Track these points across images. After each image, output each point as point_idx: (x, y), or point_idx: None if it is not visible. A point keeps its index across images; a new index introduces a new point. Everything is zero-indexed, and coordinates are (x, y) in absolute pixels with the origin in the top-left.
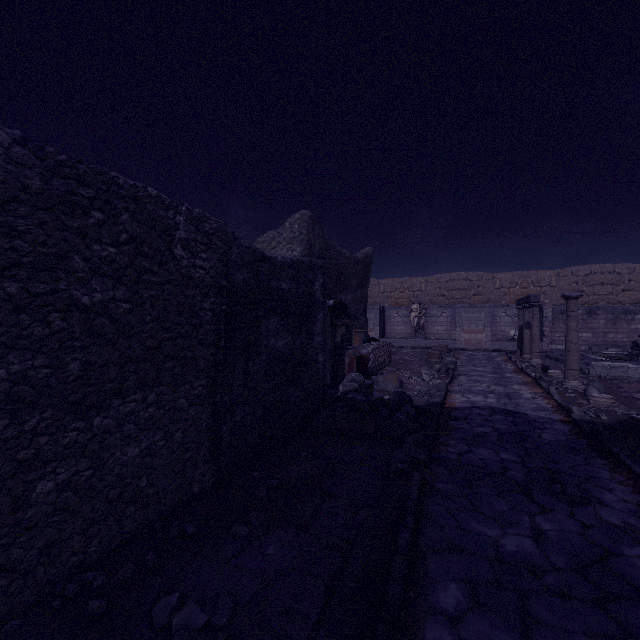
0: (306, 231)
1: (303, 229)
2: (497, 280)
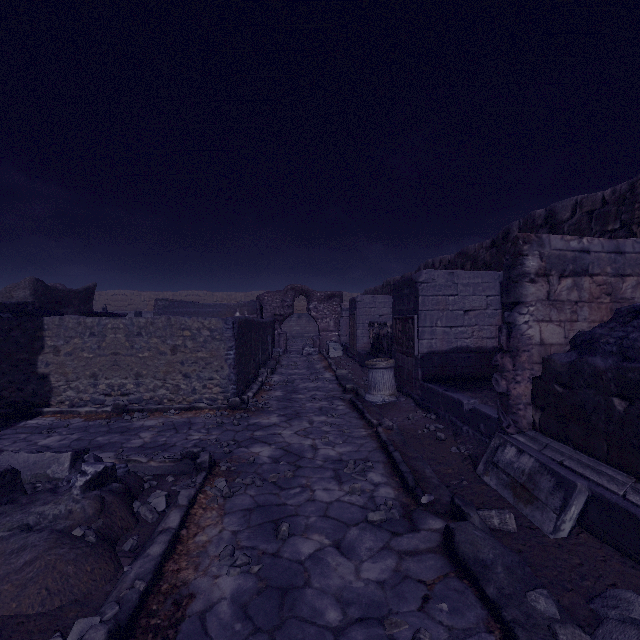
0: (33, 285)
1: (31, 284)
2: (215, 297)
